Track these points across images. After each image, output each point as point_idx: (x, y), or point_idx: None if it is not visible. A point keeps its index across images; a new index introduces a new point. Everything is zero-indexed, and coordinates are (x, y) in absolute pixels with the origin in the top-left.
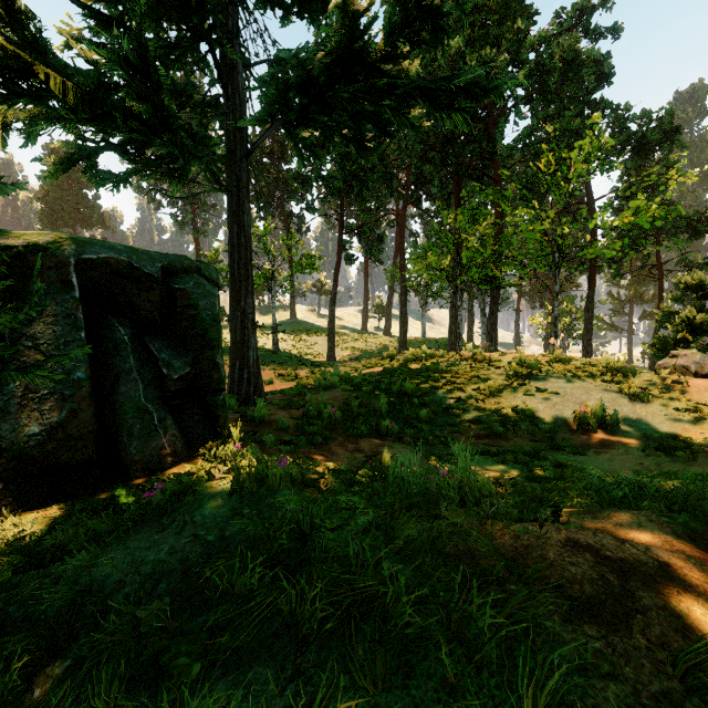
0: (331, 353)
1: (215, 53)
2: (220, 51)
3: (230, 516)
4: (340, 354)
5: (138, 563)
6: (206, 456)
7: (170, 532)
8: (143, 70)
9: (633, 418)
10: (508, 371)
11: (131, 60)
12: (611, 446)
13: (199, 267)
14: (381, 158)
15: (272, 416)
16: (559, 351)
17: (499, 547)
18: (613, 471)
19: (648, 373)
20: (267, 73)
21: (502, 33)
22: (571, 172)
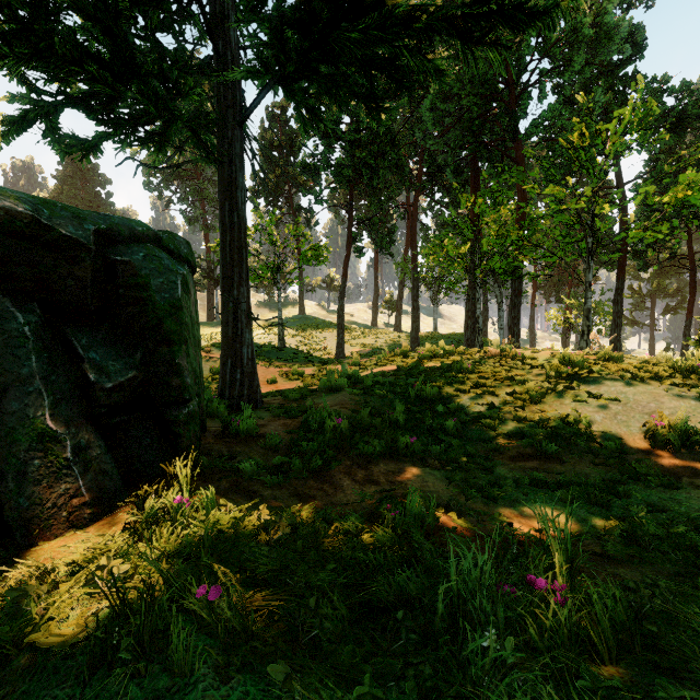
0: (340, 349)
1: None
2: (209, 1)
3: None
4: (349, 350)
5: None
6: (135, 511)
7: None
8: None
9: None
10: (548, 371)
11: None
12: None
13: (160, 236)
14: (392, 145)
15: (263, 428)
16: (608, 347)
17: None
18: None
19: None
20: None
21: None
22: (609, 145)
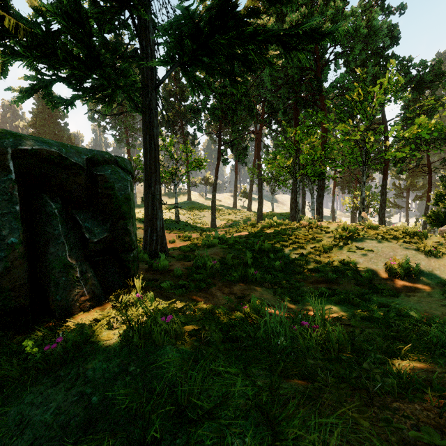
0: (213, 222)
1: (133, 17)
2: (137, 17)
3: (117, 372)
4: (219, 223)
5: (25, 423)
6: (114, 302)
7: (62, 387)
8: (79, 21)
9: (429, 269)
10: (335, 234)
11: (69, 13)
12: (416, 290)
13: (117, 160)
14: (245, 96)
15: (171, 266)
16: (370, 221)
17: (400, 445)
18: (425, 312)
19: (436, 236)
20: (167, 23)
21: (327, 10)
22: (374, 100)
